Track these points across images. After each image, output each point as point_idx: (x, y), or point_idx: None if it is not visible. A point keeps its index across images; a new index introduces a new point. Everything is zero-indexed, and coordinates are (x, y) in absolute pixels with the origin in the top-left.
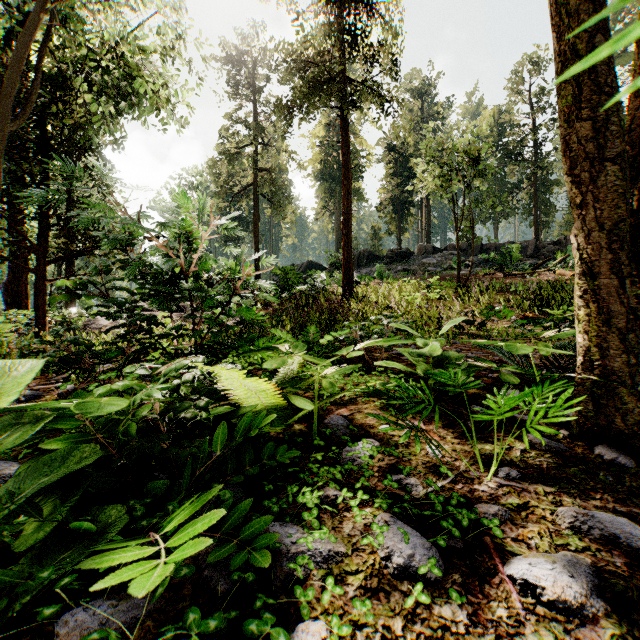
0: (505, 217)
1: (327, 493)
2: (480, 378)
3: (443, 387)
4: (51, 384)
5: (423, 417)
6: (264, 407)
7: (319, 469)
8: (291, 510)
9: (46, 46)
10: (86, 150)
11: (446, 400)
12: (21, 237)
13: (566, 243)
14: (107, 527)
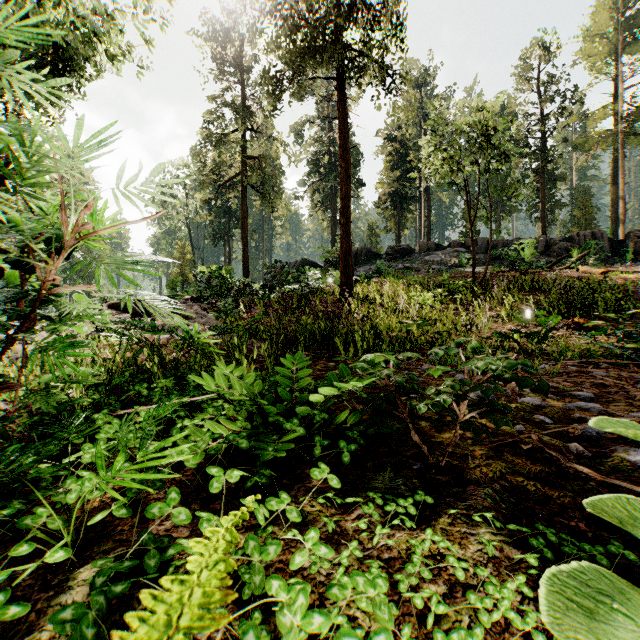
0: (508, 214)
1: None
2: None
3: None
4: None
5: None
6: None
7: None
8: None
9: None
10: None
11: None
12: None
13: (579, 240)
14: None
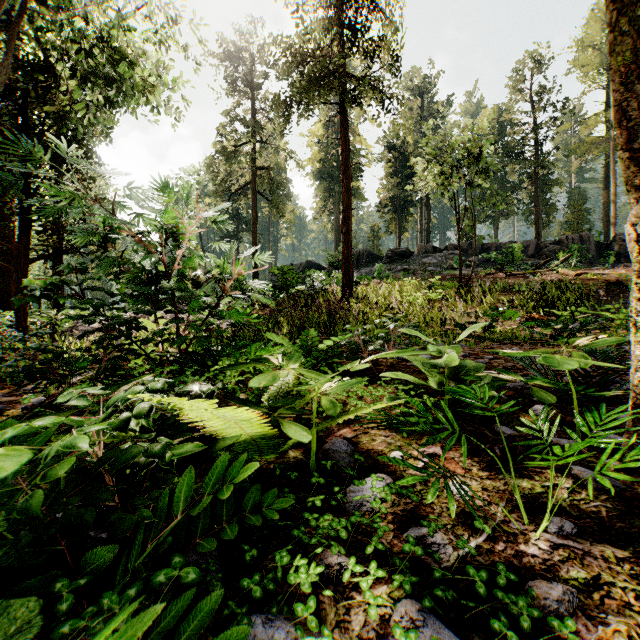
0: (505, 217)
1: (328, 560)
2: (498, 389)
3: (470, 410)
4: (20, 395)
5: (447, 449)
6: (249, 437)
7: (318, 519)
8: (280, 588)
9: (20, 24)
10: (70, 141)
11: (464, 417)
12: (3, 234)
13: (568, 243)
14: (8, 639)
